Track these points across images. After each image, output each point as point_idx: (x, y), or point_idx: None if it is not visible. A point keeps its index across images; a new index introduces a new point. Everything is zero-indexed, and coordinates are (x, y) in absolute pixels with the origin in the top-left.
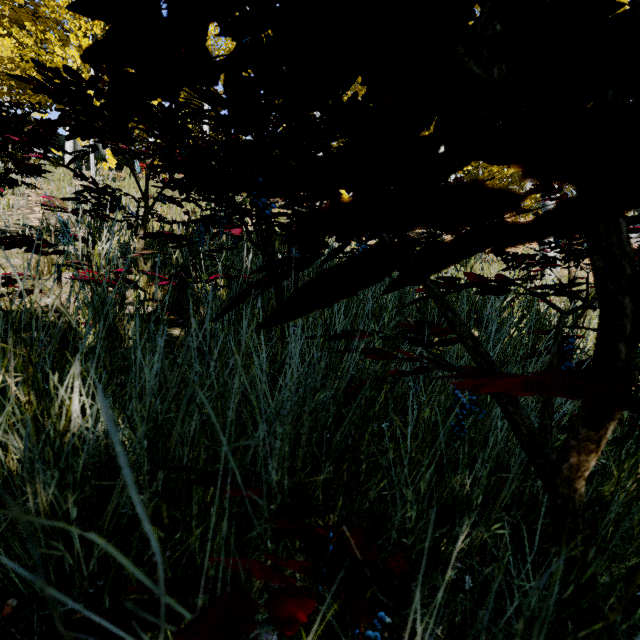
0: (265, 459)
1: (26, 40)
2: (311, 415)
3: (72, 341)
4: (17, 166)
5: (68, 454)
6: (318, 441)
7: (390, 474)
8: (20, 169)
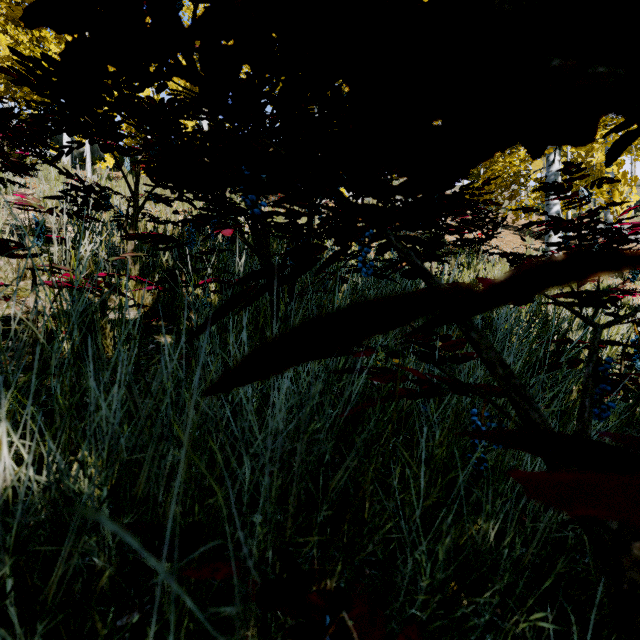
0: (255, 489)
1: (21, 37)
2: (307, 442)
3: (49, 351)
4: (3, 164)
5: (1, 511)
6: (314, 475)
7: (396, 504)
8: (6, 167)
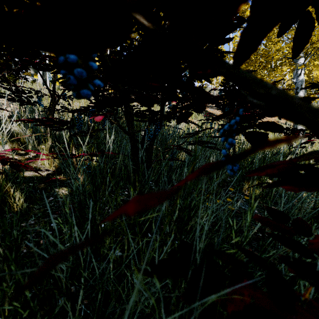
0: None
1: None
2: None
3: None
4: None
5: None
6: None
7: None
8: None
